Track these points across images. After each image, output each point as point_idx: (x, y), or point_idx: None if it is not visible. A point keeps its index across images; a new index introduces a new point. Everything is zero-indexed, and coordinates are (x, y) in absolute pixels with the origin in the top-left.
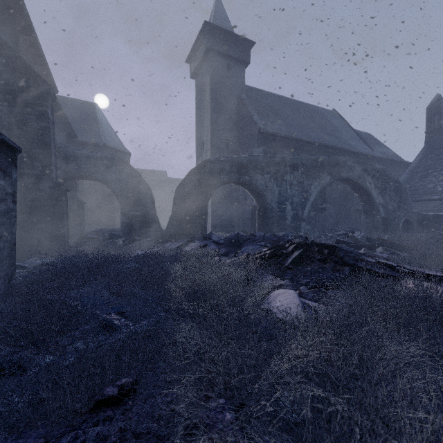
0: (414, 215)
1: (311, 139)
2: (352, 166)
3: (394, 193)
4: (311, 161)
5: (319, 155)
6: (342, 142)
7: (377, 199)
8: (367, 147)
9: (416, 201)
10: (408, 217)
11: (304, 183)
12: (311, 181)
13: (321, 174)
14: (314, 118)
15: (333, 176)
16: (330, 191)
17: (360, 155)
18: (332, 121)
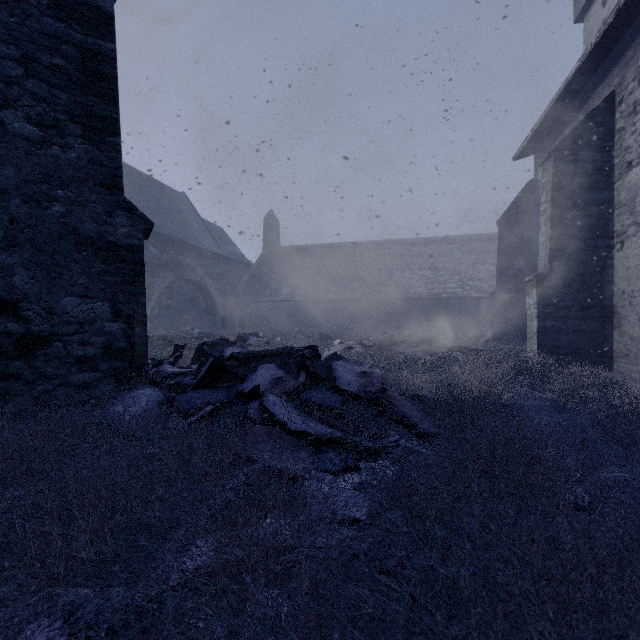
0: (247, 314)
1: (155, 227)
2: (195, 268)
3: (232, 295)
4: (154, 259)
5: (165, 246)
6: (190, 236)
7: (217, 300)
8: (216, 244)
9: (252, 302)
10: (242, 316)
11: (148, 281)
12: (155, 280)
13: (165, 273)
14: (160, 199)
15: (178, 276)
16: (178, 287)
17: (209, 252)
18: (181, 207)
